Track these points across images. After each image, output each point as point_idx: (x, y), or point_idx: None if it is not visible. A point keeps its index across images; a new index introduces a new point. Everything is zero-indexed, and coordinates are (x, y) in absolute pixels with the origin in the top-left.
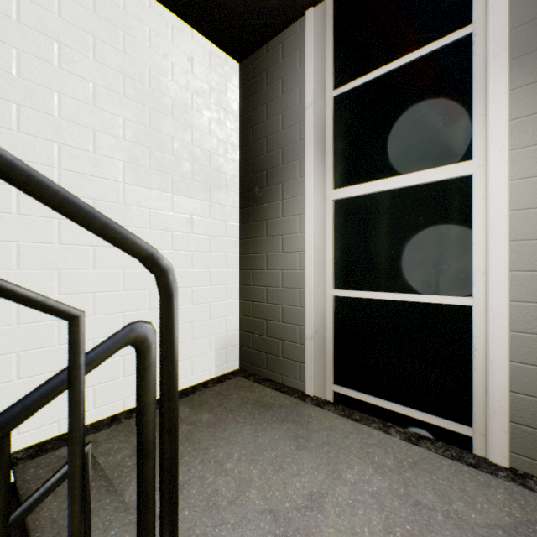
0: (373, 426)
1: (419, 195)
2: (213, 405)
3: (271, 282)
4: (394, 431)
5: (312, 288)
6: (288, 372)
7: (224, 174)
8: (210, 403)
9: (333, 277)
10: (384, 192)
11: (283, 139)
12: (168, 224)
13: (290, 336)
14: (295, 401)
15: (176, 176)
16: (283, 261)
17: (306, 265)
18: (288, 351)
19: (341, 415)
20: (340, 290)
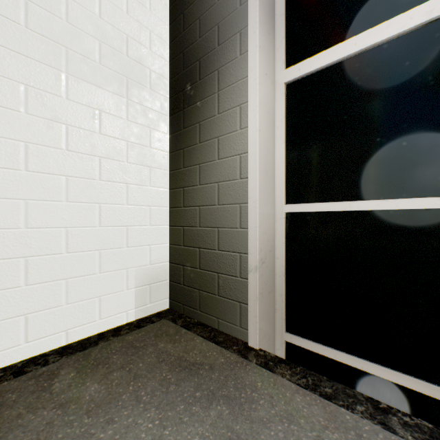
0: (359, 411)
1: (427, 40)
2: (113, 367)
3: (204, 200)
4: (399, 424)
5: (257, 200)
6: (225, 315)
7: (148, 70)
8: (110, 362)
9: (285, 188)
10: (364, 53)
11: (219, 13)
12: (59, 113)
13: (228, 268)
14: (233, 359)
15: (74, 52)
16: (219, 170)
17: (249, 170)
18: (225, 287)
19: (302, 387)
20: (295, 204)
